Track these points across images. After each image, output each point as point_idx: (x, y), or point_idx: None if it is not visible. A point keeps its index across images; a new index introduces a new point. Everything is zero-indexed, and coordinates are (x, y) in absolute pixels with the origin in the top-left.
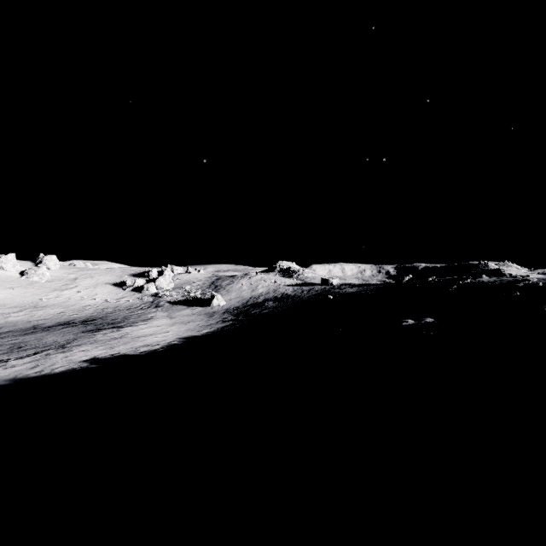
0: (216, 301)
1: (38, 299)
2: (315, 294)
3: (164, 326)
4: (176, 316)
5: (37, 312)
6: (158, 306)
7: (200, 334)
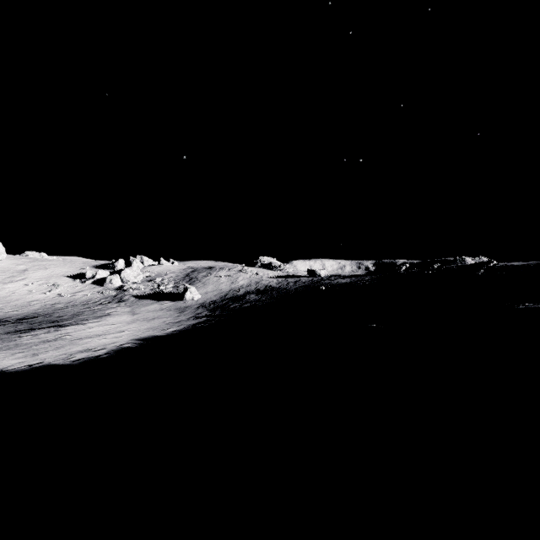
0: (189, 294)
1: None
2: (303, 286)
3: (120, 324)
4: (140, 311)
5: None
6: (121, 301)
7: (163, 334)
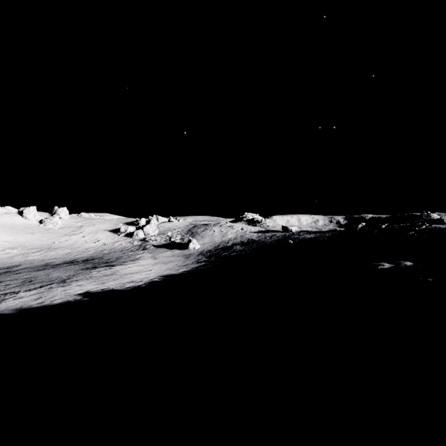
0: (192, 245)
1: (52, 242)
2: (277, 240)
3: (148, 265)
4: (159, 257)
5: (50, 253)
6: (145, 249)
7: (177, 273)
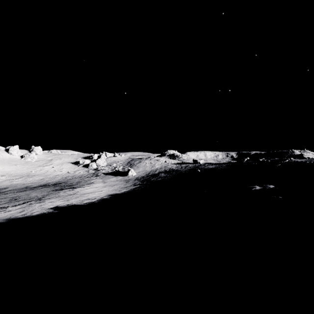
0: (130, 173)
1: (30, 171)
2: (189, 169)
3: (99, 187)
4: (107, 181)
5: (29, 179)
6: (97, 176)
7: (120, 193)
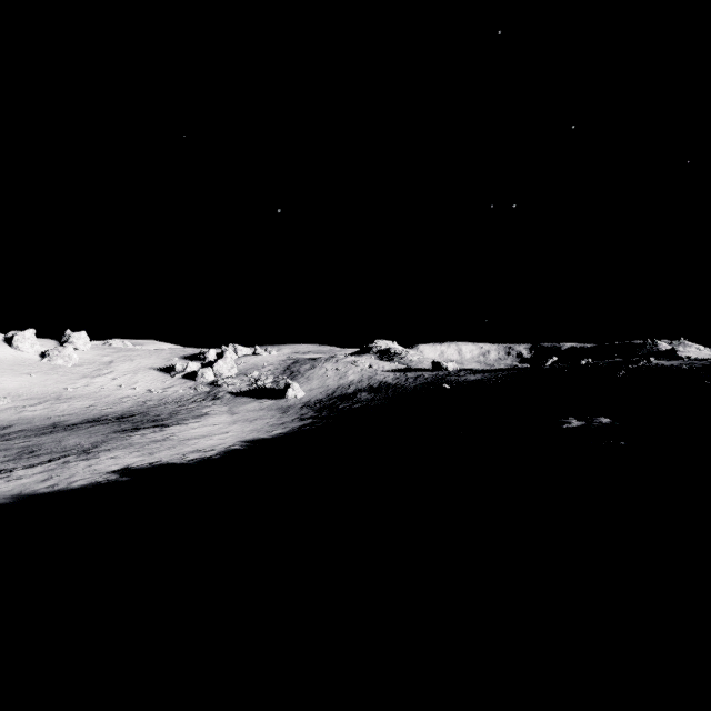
0: (292, 392)
1: (63, 388)
2: (424, 383)
3: (222, 425)
4: (239, 411)
5: (59, 405)
6: (216, 398)
7: (269, 436)
